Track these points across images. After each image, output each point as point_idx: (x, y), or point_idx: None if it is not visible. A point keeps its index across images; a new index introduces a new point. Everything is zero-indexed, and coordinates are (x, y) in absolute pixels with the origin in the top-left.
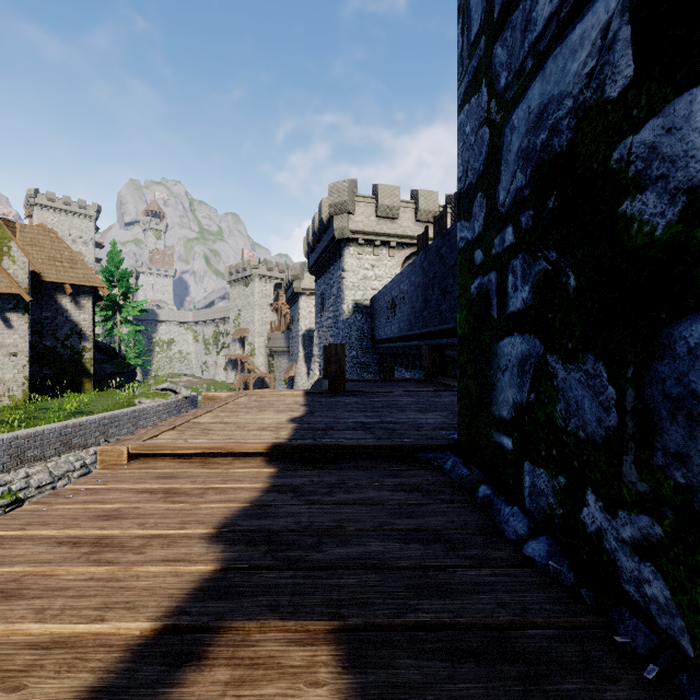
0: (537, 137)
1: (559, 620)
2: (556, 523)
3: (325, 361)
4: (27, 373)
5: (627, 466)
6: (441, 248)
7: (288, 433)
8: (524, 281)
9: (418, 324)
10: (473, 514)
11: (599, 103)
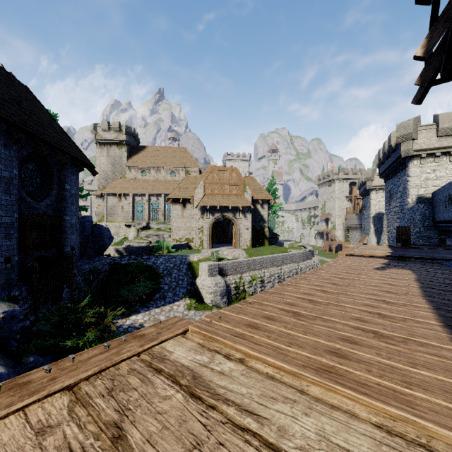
0: None
1: None
2: None
3: (397, 234)
4: (251, 236)
5: None
6: None
7: (389, 254)
8: None
9: None
10: (448, 268)
11: None
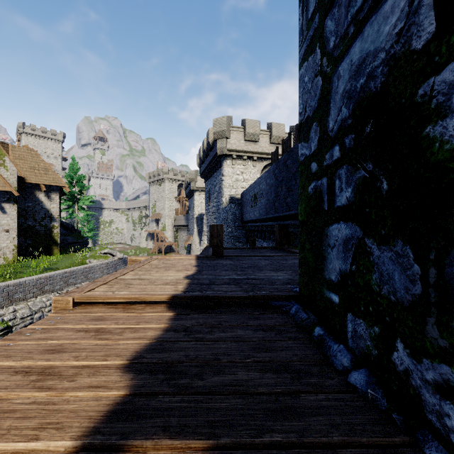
0: (357, 81)
1: (378, 440)
2: (372, 360)
3: (210, 235)
4: (16, 243)
5: (430, 325)
6: (287, 161)
7: (183, 287)
8: (347, 185)
9: (271, 211)
10: (310, 349)
11: (407, 54)
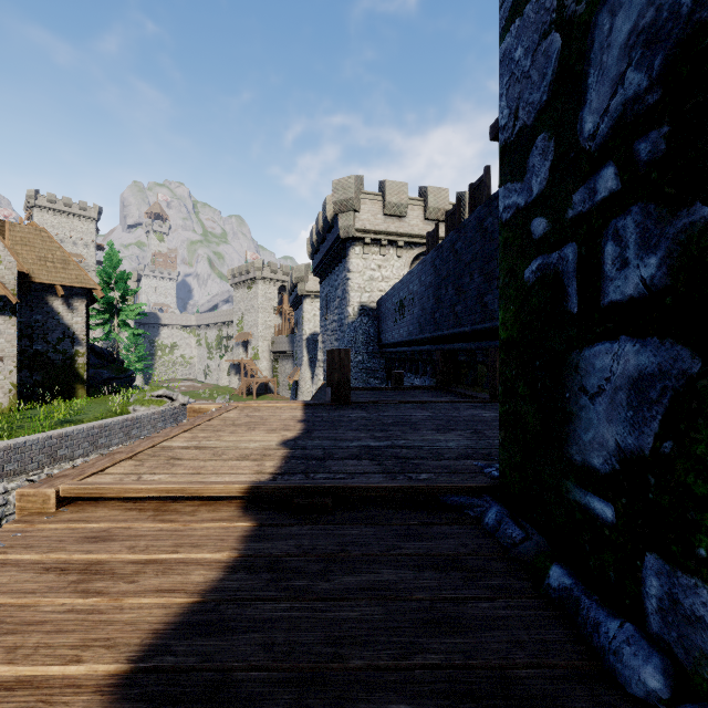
0: None
1: None
2: None
3: (328, 367)
4: (14, 379)
5: None
6: (455, 244)
7: (275, 464)
8: (645, 249)
9: (429, 327)
10: (549, 624)
11: None
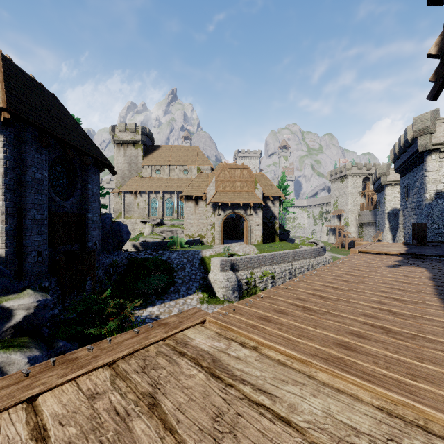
0: None
1: None
2: None
3: (413, 231)
4: (262, 232)
5: None
6: None
7: (403, 252)
8: None
9: None
10: None
11: None
